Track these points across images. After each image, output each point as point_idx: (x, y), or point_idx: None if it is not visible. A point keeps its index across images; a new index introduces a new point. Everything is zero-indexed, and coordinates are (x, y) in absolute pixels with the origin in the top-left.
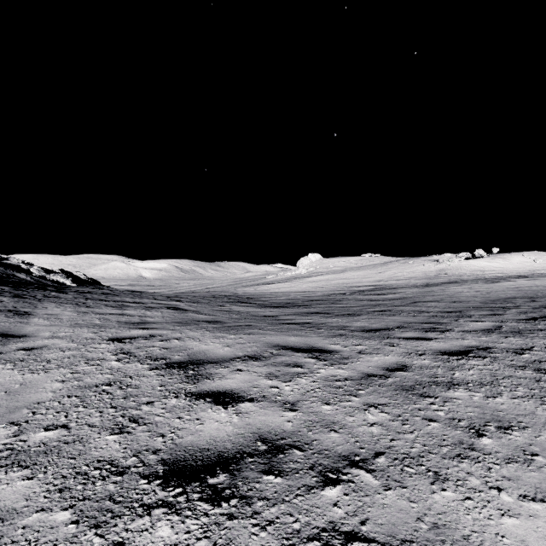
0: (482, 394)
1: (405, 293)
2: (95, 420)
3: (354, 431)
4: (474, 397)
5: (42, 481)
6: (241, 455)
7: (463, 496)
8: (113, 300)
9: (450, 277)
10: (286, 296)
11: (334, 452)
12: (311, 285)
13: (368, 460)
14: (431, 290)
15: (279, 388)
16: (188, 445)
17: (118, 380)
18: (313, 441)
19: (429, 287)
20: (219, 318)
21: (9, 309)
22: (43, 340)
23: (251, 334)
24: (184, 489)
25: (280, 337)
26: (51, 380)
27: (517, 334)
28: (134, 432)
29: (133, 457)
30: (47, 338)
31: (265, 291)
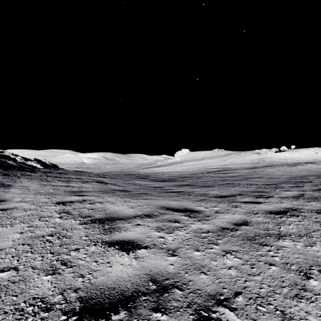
0: (302, 243)
1: (240, 172)
2: (37, 263)
3: (217, 273)
4: (297, 246)
5: None
6: (137, 294)
7: None
8: (64, 177)
9: (266, 163)
10: (168, 174)
11: (205, 292)
12: (183, 167)
13: (230, 299)
14: (255, 171)
15: (164, 238)
16: (100, 285)
17: (58, 232)
18: (189, 282)
19: (254, 169)
20: (127, 188)
21: None
22: (15, 203)
23: (146, 199)
24: None
25: (165, 201)
26: (13, 232)
27: (315, 200)
28: (63, 273)
29: (59, 295)
30: (17, 202)
31: (156, 171)
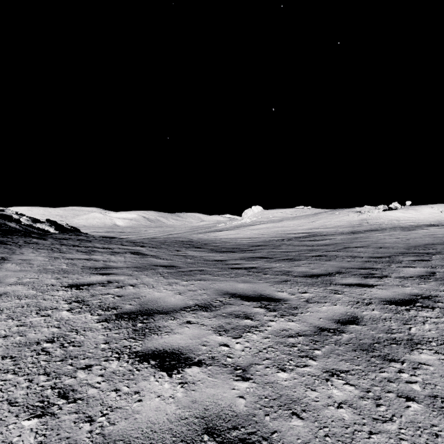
0: None
1: (335, 239)
2: (20, 393)
3: (320, 416)
4: None
5: None
6: None
7: None
8: (85, 246)
9: (371, 226)
10: (233, 242)
11: None
12: (255, 232)
13: None
14: (357, 237)
15: (229, 346)
16: (119, 438)
17: (62, 334)
18: (272, 434)
19: (355, 234)
20: (175, 263)
21: None
22: (6, 287)
23: (202, 281)
24: None
25: (229, 283)
26: None
27: None
28: (58, 415)
29: None
30: (10, 284)
31: (216, 237)
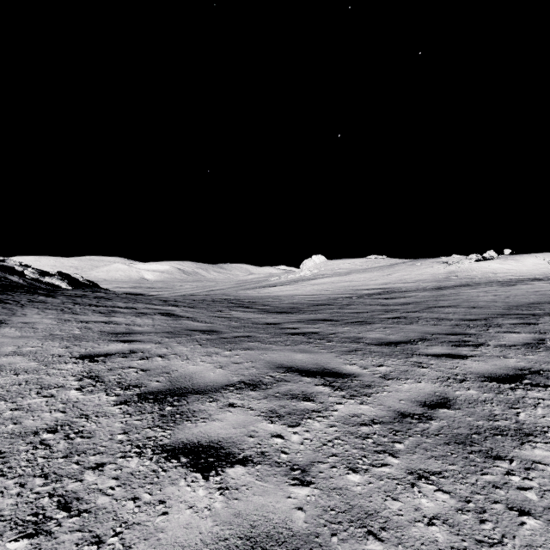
0: None
1: (416, 296)
2: (7, 503)
3: (405, 536)
4: None
5: None
6: None
7: None
8: (104, 305)
9: (461, 280)
10: (289, 300)
11: None
12: (316, 288)
13: None
14: (443, 294)
15: (284, 438)
16: None
17: (68, 421)
18: None
19: (441, 290)
20: (216, 327)
21: None
22: (1, 358)
23: (249, 350)
24: None
25: (284, 354)
26: None
27: None
28: (56, 534)
29: None
30: (7, 354)
31: (268, 294)
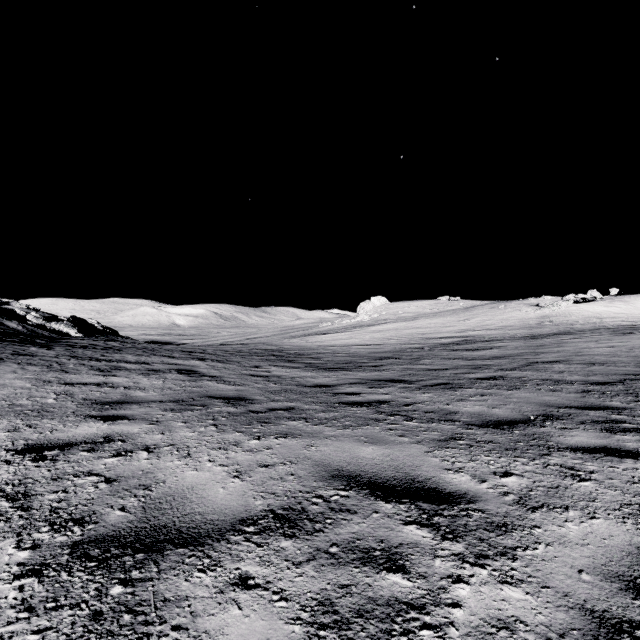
0: None
1: (506, 347)
2: None
3: None
4: None
5: None
6: None
7: None
8: (108, 359)
9: (558, 326)
10: (345, 351)
11: None
12: (377, 336)
13: None
14: (541, 344)
15: None
16: None
17: None
18: None
19: (536, 339)
20: (247, 391)
21: None
22: None
23: (289, 437)
24: None
25: (342, 446)
26: None
27: None
28: None
29: None
30: None
31: (318, 343)
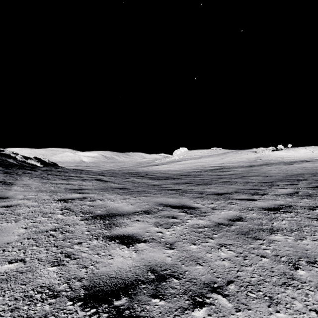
0: (293, 237)
1: (237, 170)
2: (43, 255)
3: (212, 264)
4: (288, 240)
5: (0, 302)
6: (137, 283)
7: (292, 317)
8: (64, 175)
9: (263, 161)
10: (166, 172)
11: (200, 280)
12: (181, 166)
13: (223, 287)
14: (252, 169)
15: (162, 233)
16: (102, 274)
17: (60, 227)
18: (185, 272)
19: (251, 167)
20: (126, 186)
21: (0, 181)
22: (18, 201)
23: (145, 197)
24: (97, 309)
25: (163, 198)
26: (18, 227)
27: (308, 197)
28: (67, 265)
29: (64, 284)
30: (20, 199)
31: (154, 169)
